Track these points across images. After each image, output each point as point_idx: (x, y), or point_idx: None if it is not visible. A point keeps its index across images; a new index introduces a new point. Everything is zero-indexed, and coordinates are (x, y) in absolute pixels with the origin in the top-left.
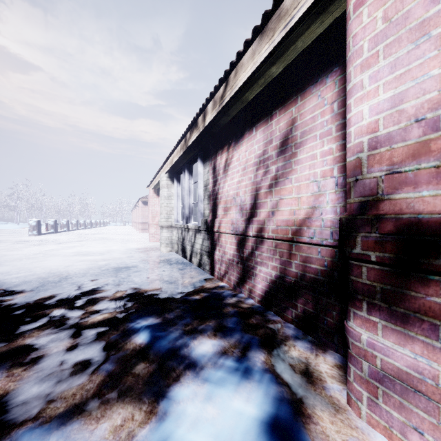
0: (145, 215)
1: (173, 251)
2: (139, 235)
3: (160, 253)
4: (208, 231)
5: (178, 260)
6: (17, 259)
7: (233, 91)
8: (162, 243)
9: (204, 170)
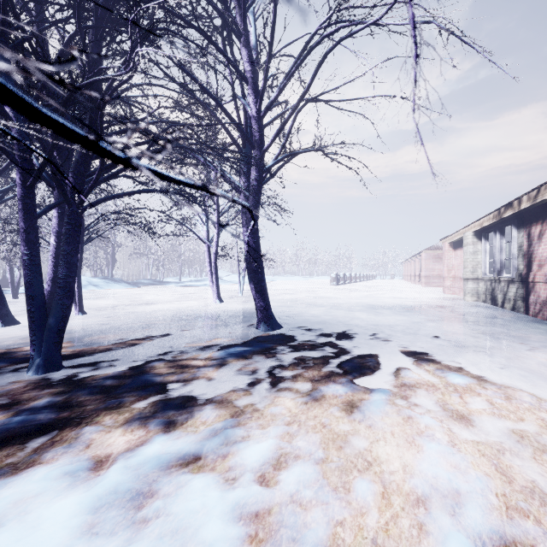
0: (429, 268)
1: (479, 301)
2: (424, 288)
3: (465, 302)
4: (522, 281)
5: (488, 307)
6: (360, 298)
7: (543, 198)
8: (468, 293)
9: (518, 234)
